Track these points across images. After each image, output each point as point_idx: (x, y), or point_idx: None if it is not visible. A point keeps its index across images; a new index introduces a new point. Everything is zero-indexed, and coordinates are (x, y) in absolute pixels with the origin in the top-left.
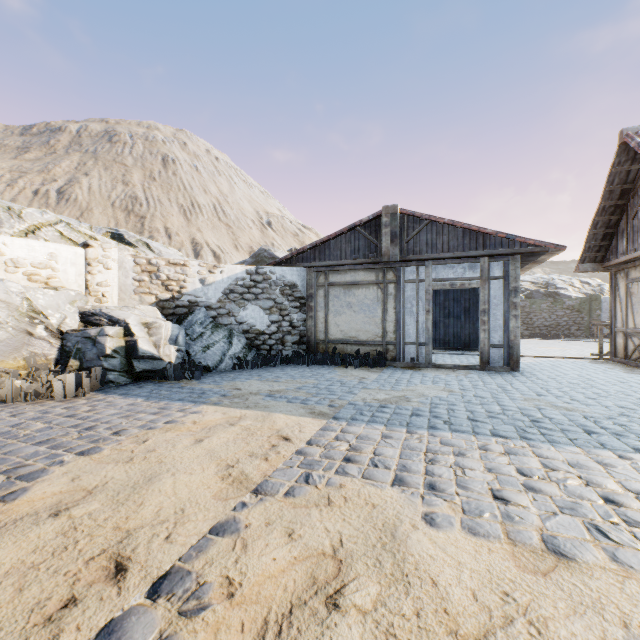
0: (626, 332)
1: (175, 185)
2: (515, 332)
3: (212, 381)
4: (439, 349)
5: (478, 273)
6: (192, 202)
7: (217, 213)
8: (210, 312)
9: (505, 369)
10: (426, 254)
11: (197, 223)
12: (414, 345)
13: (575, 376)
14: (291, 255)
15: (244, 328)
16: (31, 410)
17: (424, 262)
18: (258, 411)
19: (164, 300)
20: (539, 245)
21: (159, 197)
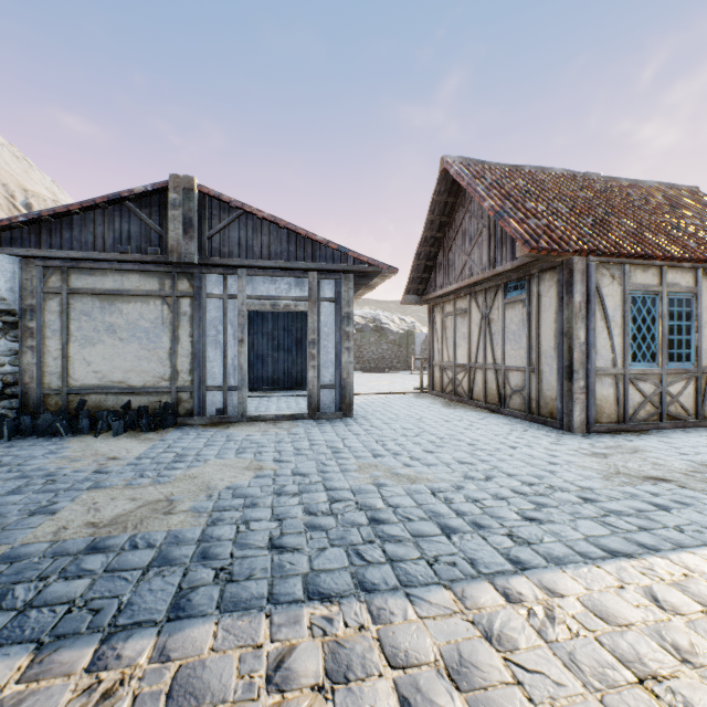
0: (442, 365)
1: None
2: (348, 368)
3: None
4: (267, 390)
5: (307, 292)
6: None
7: None
8: None
9: (338, 415)
10: (239, 258)
11: None
12: (222, 390)
13: (407, 417)
14: None
15: None
16: None
17: (236, 270)
18: None
19: None
20: (373, 264)
21: None
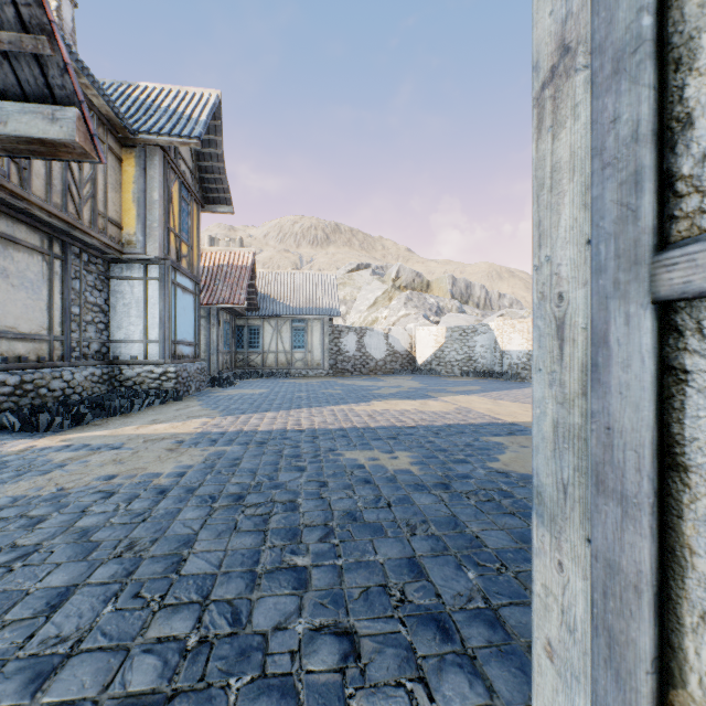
0: None
1: None
2: None
3: None
4: None
5: None
6: None
7: None
8: None
9: None
10: None
11: None
12: None
13: None
14: None
15: None
16: None
17: None
18: None
19: None
20: None
21: None
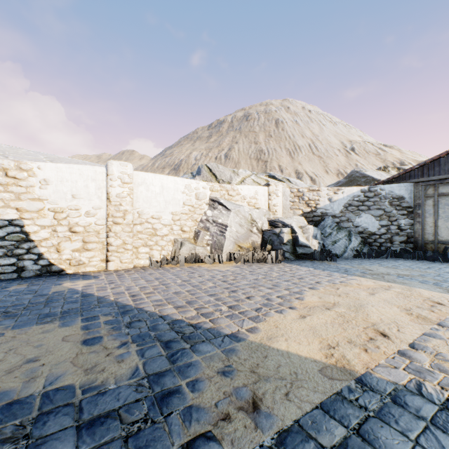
0: None
1: (283, 137)
2: None
3: (345, 263)
4: None
5: None
6: (294, 146)
7: (311, 149)
8: (334, 219)
9: None
10: None
11: (298, 159)
12: None
13: None
14: (398, 175)
15: (359, 230)
16: (263, 267)
17: None
18: (399, 285)
19: (306, 212)
20: None
21: (274, 147)
